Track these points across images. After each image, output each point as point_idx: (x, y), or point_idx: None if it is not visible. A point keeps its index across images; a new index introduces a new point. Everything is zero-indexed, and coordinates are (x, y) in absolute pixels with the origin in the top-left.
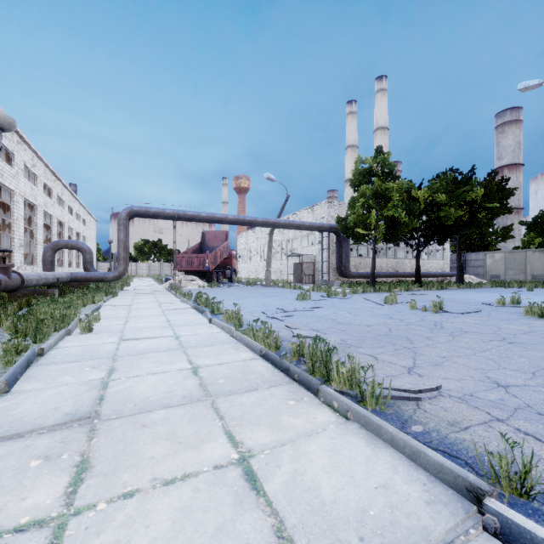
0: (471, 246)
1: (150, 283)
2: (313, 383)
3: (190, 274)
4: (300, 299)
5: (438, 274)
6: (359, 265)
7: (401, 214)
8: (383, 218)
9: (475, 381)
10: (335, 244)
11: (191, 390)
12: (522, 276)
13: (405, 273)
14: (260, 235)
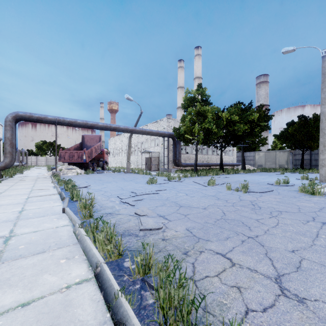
0: (246, 148)
1: (42, 171)
2: None
3: (72, 165)
4: (149, 183)
5: (230, 164)
6: (186, 159)
7: (213, 127)
8: (202, 129)
9: None
10: (172, 145)
11: None
12: (274, 165)
13: (213, 163)
14: (124, 139)
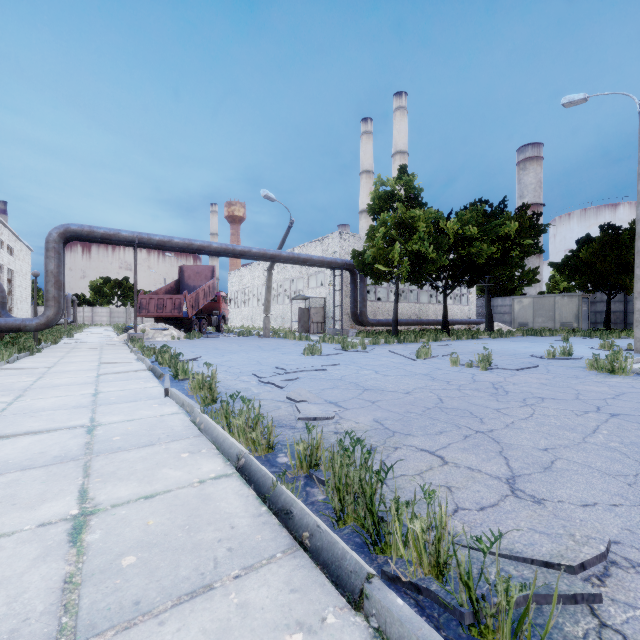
0: (497, 290)
1: (105, 334)
2: (347, 569)
3: (162, 322)
4: (308, 354)
5: (464, 321)
6: (377, 311)
7: (428, 249)
8: (407, 254)
9: (638, 508)
10: (349, 285)
11: (27, 613)
12: (551, 324)
13: (430, 320)
14: (257, 274)
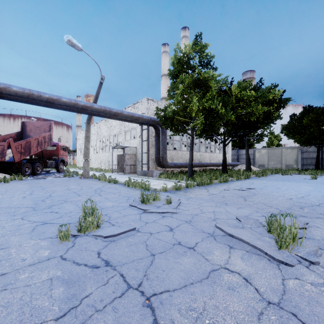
0: (241, 145)
1: None
2: None
3: None
4: (66, 236)
5: (228, 164)
6: (173, 157)
7: (218, 106)
8: (200, 110)
9: None
10: (154, 137)
11: None
12: (279, 165)
13: (208, 163)
14: (93, 132)
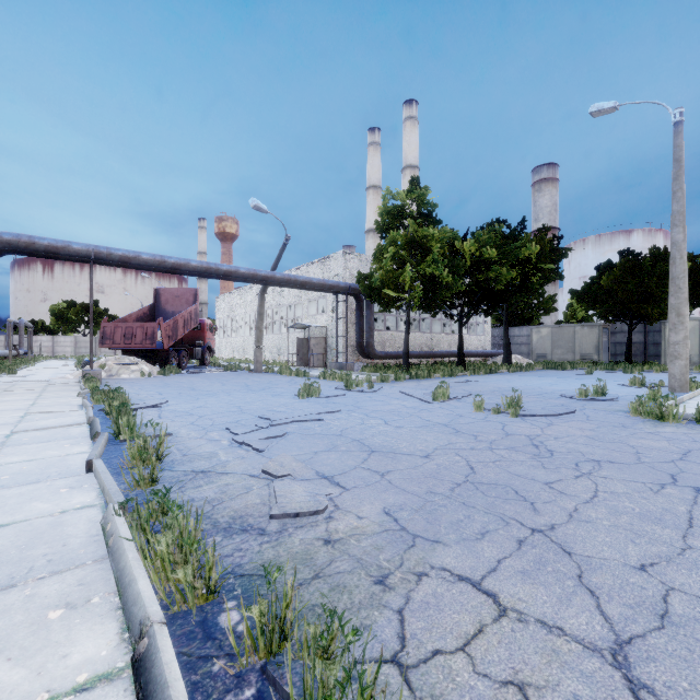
0: (513, 319)
1: (62, 368)
2: None
3: (132, 355)
4: (303, 396)
5: (480, 353)
6: (386, 341)
7: (443, 272)
8: (420, 277)
9: None
10: (354, 312)
11: None
12: (570, 356)
13: (443, 352)
14: (250, 298)
